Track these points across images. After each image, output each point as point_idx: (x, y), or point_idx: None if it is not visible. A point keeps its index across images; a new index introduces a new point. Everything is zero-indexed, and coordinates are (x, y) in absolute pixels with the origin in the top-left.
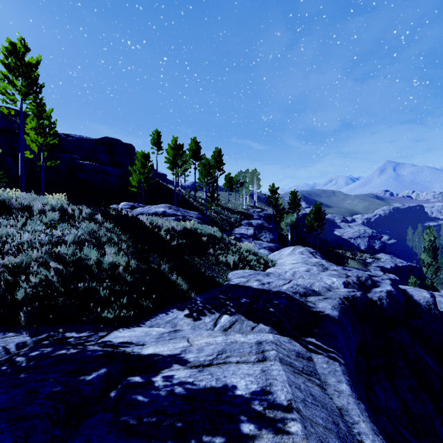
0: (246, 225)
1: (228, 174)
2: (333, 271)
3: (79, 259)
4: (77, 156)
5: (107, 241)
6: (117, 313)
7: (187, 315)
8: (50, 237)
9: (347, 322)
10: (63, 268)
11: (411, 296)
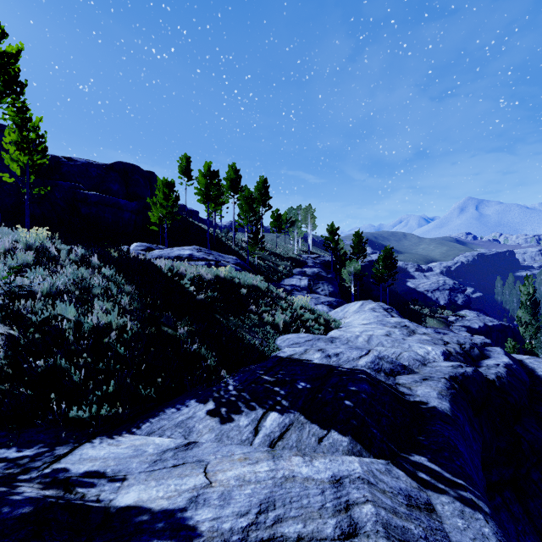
0: (298, 274)
1: (275, 211)
2: (423, 335)
3: (48, 320)
4: (82, 185)
5: (101, 293)
6: (94, 411)
7: (212, 411)
8: (4, 286)
9: (463, 418)
10: (20, 335)
11: (533, 370)
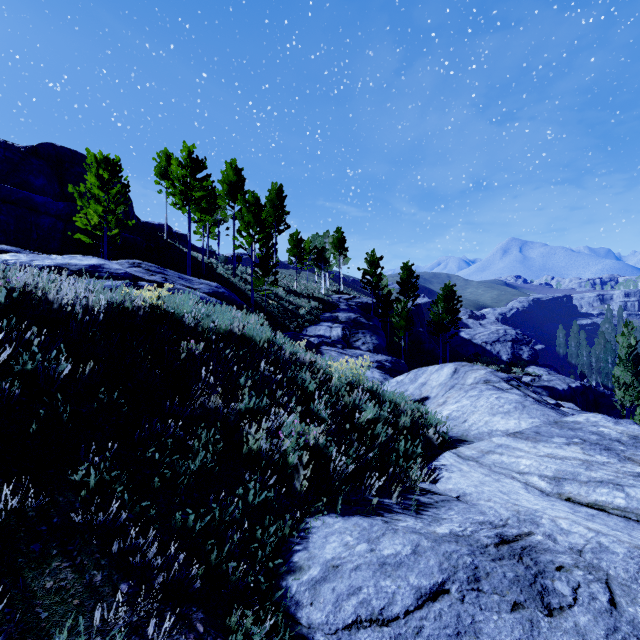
0: (327, 320)
1: (294, 234)
2: None
3: None
4: None
5: None
6: None
7: None
8: None
9: None
10: None
11: None
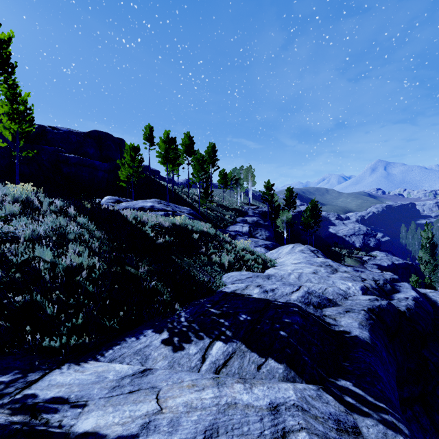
0: (240, 222)
1: (222, 170)
2: (344, 273)
3: (28, 261)
4: (64, 149)
5: (75, 238)
6: (64, 341)
7: (166, 341)
8: None
9: (381, 345)
10: (3, 275)
11: (435, 302)
